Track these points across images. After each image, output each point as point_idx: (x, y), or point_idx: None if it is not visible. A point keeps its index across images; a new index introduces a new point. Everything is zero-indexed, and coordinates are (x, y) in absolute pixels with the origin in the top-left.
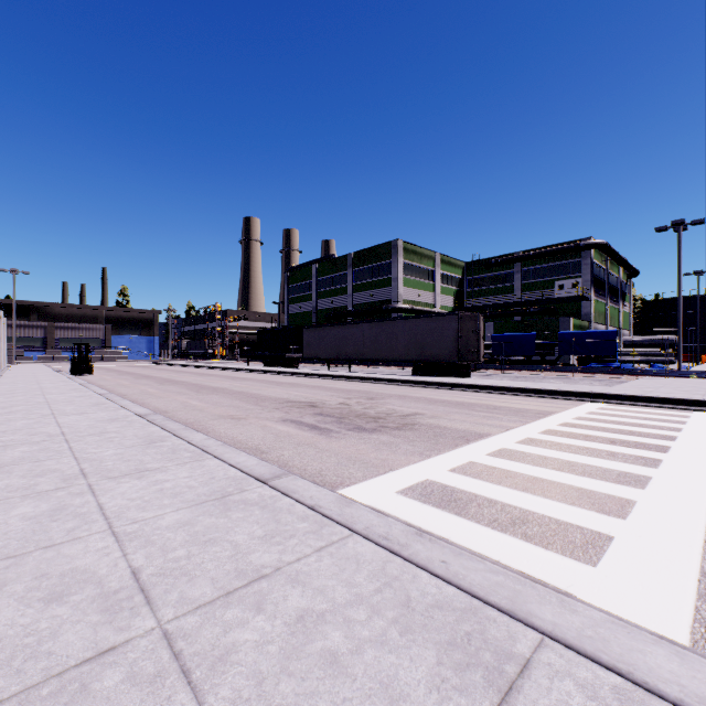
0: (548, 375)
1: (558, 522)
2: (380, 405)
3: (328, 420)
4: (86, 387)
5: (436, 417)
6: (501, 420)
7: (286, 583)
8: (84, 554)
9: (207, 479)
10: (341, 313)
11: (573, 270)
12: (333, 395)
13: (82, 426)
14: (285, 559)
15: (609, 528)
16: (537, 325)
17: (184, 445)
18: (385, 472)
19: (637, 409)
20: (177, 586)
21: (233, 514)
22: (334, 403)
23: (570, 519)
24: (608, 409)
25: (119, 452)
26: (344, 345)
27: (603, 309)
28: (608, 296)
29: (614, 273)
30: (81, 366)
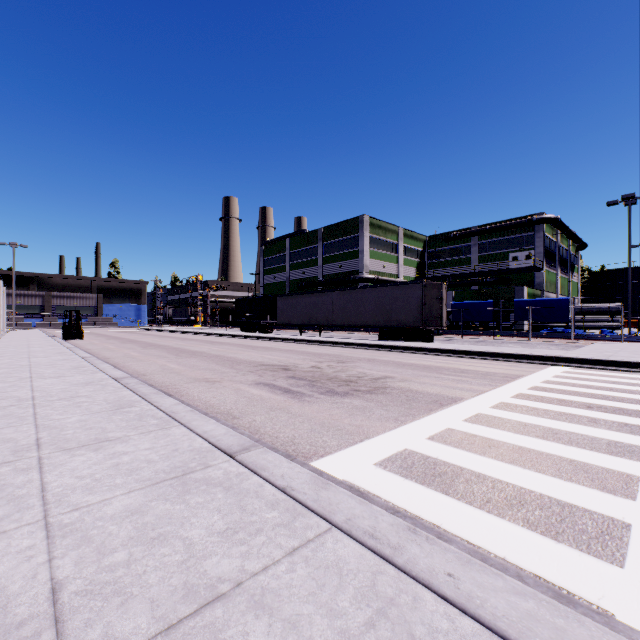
0: (507, 340)
1: (560, 503)
2: (350, 368)
3: (300, 384)
4: (72, 351)
5: (406, 380)
6: (471, 384)
7: (247, 609)
8: (0, 558)
9: (170, 451)
10: (312, 283)
11: (526, 243)
12: (305, 358)
13: (54, 390)
14: (248, 568)
15: (621, 512)
16: (494, 294)
17: (153, 410)
18: (361, 440)
19: (601, 373)
20: (103, 614)
21: (192, 498)
22: (306, 366)
23: (573, 499)
24: (573, 373)
25: (83, 419)
26: (315, 312)
27: (554, 279)
28: (558, 267)
29: (564, 245)
30: (71, 331)
